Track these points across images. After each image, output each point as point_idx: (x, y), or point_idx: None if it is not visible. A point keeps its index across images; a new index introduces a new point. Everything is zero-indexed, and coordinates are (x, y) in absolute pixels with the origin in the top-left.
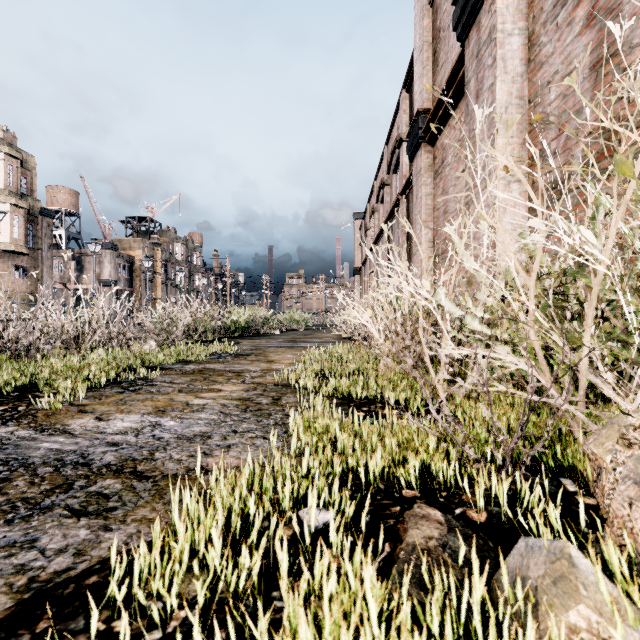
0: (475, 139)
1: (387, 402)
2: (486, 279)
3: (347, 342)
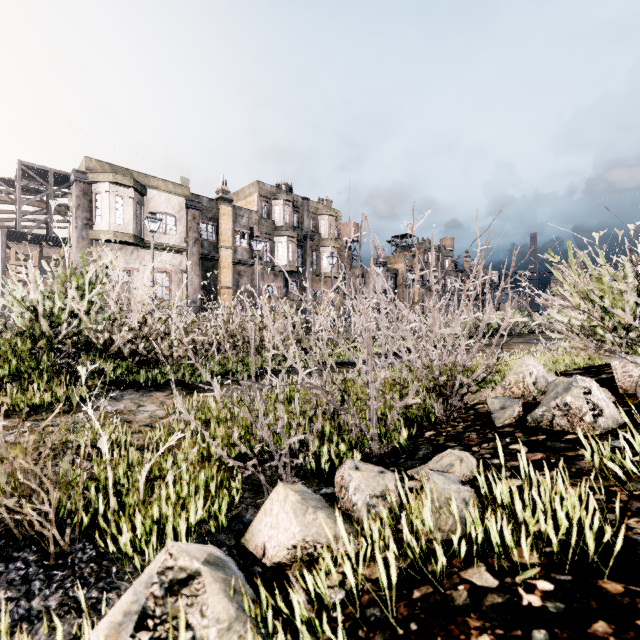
0: None
1: None
2: None
3: None
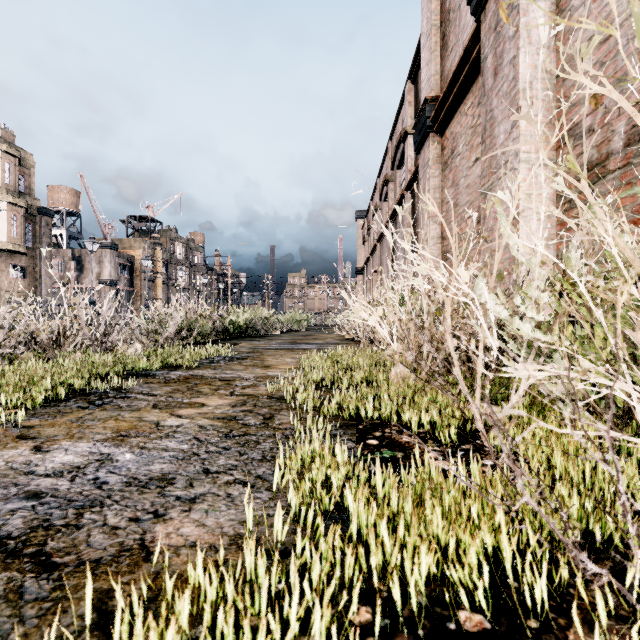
0: (493, 121)
1: (404, 424)
2: (539, 268)
3: (350, 344)
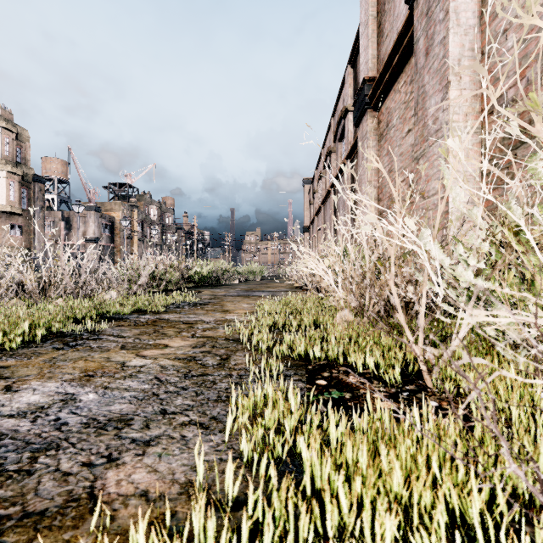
0: (425, 95)
1: (350, 364)
2: (480, 219)
3: (299, 291)
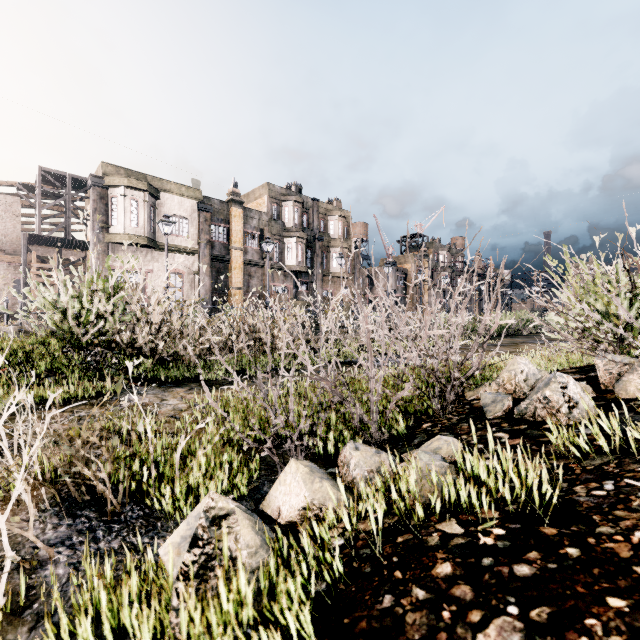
0: None
1: None
2: None
3: None
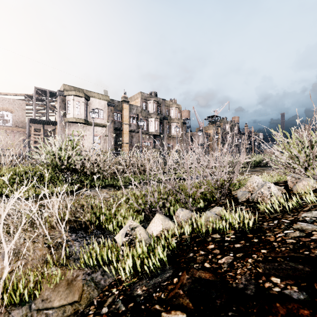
0: None
1: None
2: None
3: None
